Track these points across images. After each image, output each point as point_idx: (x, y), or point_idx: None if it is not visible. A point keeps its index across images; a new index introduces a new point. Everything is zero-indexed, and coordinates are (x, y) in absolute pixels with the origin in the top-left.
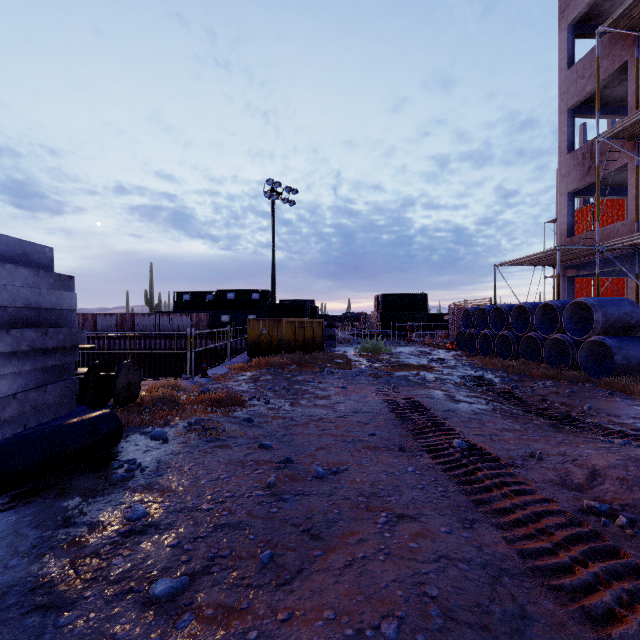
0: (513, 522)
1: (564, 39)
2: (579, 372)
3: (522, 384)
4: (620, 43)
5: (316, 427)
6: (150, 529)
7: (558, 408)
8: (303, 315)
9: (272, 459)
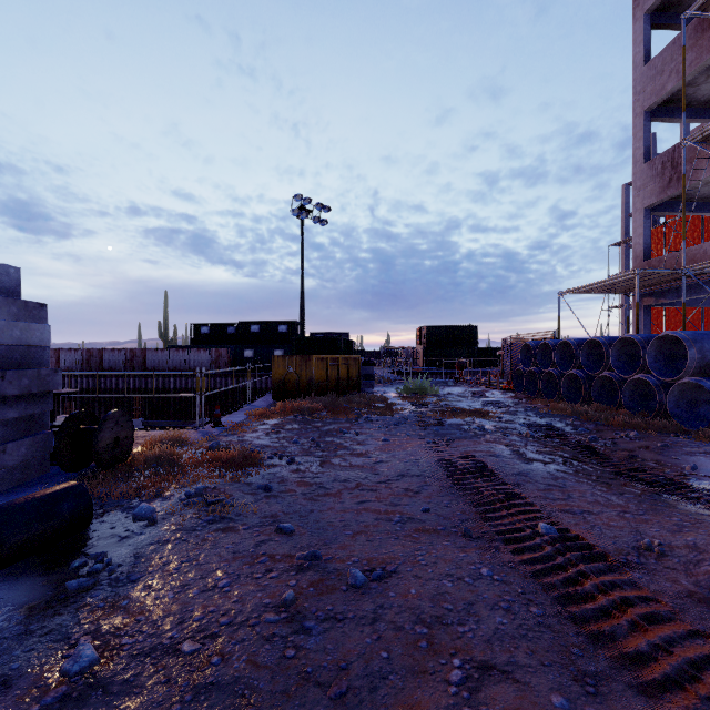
0: (661, 682)
1: (640, 30)
2: (667, 420)
3: (600, 435)
4: (708, 31)
5: (352, 498)
6: (94, 694)
7: (653, 468)
8: (336, 350)
9: (293, 551)
